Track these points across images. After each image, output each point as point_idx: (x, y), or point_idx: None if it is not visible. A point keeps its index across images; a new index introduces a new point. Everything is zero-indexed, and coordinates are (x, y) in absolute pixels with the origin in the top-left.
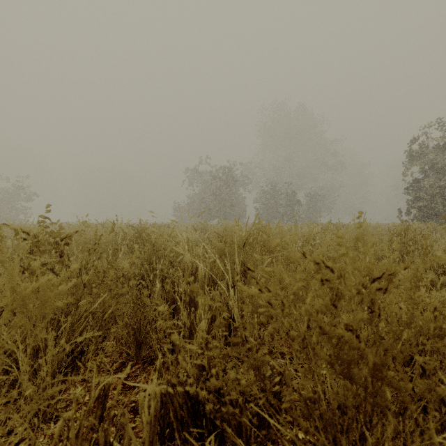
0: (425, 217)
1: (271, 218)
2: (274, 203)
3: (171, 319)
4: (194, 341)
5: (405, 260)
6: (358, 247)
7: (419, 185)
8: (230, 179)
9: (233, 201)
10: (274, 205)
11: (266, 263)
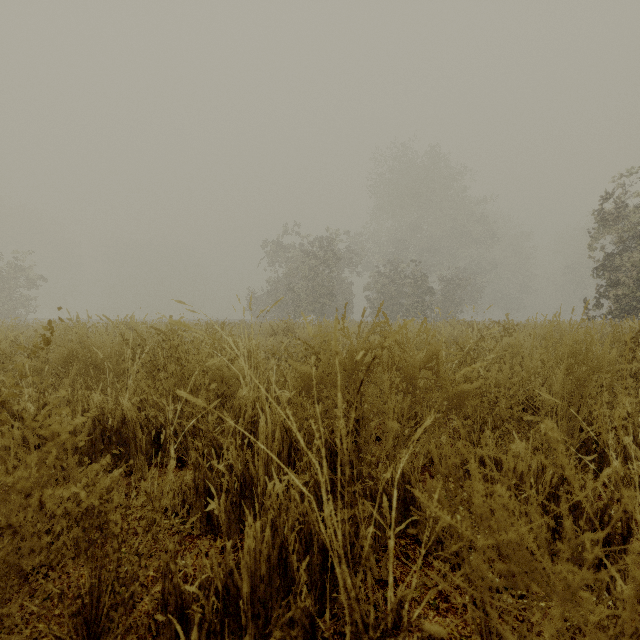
0: (625, 312)
1: (390, 313)
2: (395, 291)
3: (202, 526)
4: (235, 618)
5: (638, 388)
6: (572, 368)
7: (616, 264)
8: (329, 255)
9: (333, 288)
10: (395, 294)
11: (418, 432)
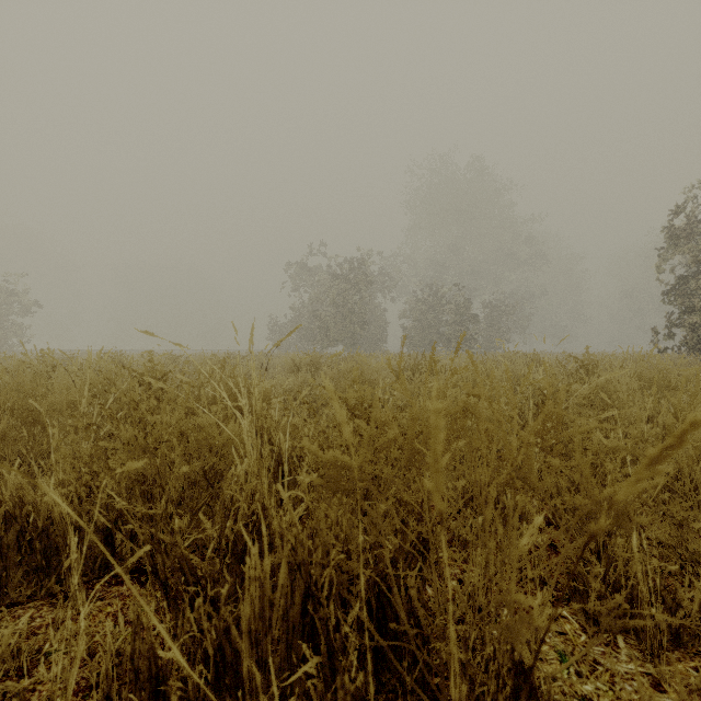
0: None
1: (428, 343)
2: (434, 318)
3: None
4: None
5: None
6: None
7: (690, 287)
8: (361, 279)
9: (365, 316)
10: (434, 322)
11: None
